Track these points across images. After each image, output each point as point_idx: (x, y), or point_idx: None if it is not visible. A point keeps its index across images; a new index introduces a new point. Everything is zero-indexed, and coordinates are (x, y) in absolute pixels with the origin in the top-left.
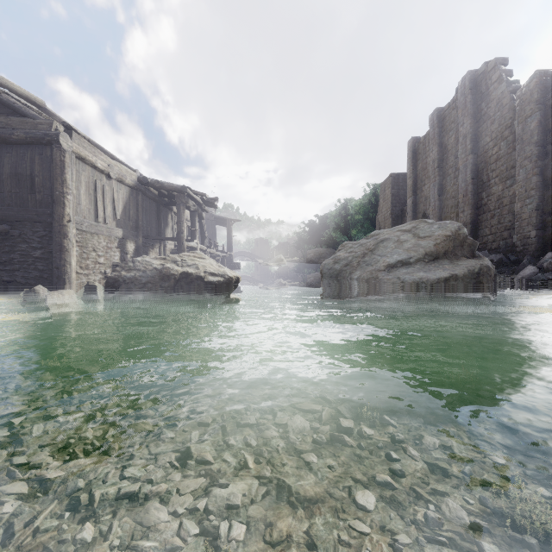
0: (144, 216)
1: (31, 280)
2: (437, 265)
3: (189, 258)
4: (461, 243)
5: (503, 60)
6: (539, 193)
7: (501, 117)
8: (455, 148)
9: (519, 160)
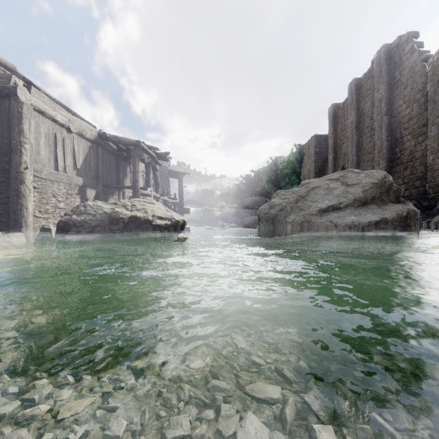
0: (104, 167)
1: None
2: (366, 209)
3: (139, 203)
4: (387, 190)
5: (414, 34)
6: None
7: (413, 83)
8: (371, 111)
9: (431, 119)
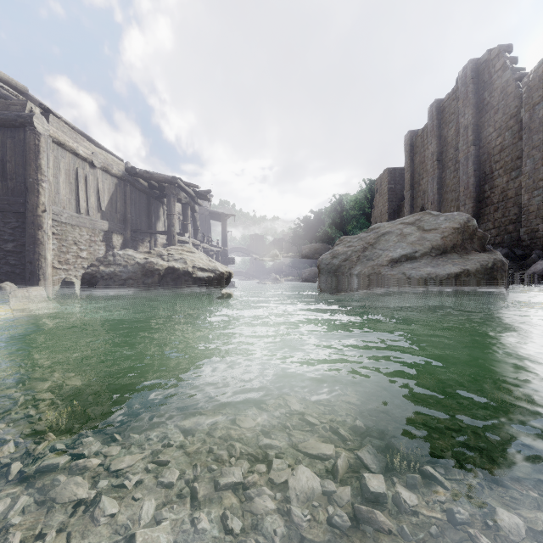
0: (133, 208)
1: (2, 276)
2: (446, 259)
3: (177, 252)
4: (470, 236)
5: (507, 47)
6: None
7: (505, 106)
8: (456, 140)
9: (526, 150)
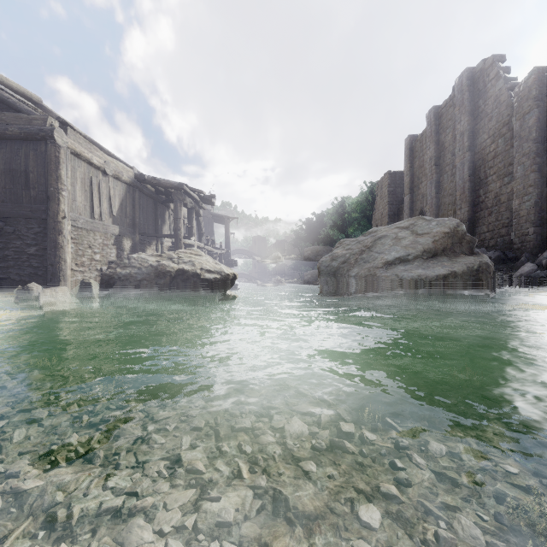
0: (141, 213)
1: (25, 277)
2: (436, 262)
3: (185, 255)
4: (459, 240)
5: (500, 57)
6: (537, 190)
7: (499, 114)
8: (453, 146)
9: (517, 157)
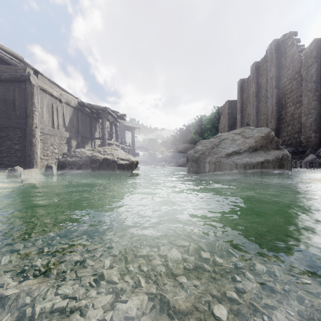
0: (82, 124)
1: (13, 163)
2: (256, 154)
3: (108, 149)
4: (270, 141)
5: (294, 33)
6: (316, 111)
7: (293, 66)
8: (266, 85)
9: (304, 92)
